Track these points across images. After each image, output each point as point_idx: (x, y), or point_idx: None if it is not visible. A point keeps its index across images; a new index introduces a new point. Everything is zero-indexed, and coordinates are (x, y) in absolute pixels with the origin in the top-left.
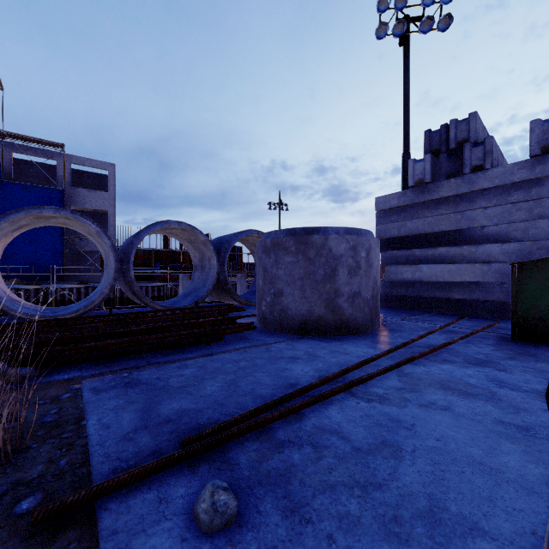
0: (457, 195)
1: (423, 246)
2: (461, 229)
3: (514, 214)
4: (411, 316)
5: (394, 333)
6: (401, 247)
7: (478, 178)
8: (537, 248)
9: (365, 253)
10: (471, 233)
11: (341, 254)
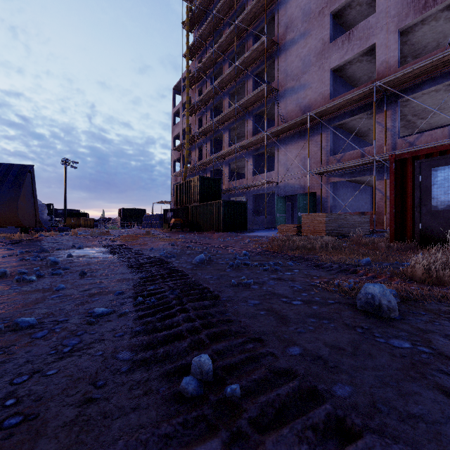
0: None
1: None
2: None
3: None
4: None
5: None
6: None
7: None
8: None
9: None
10: None
11: None
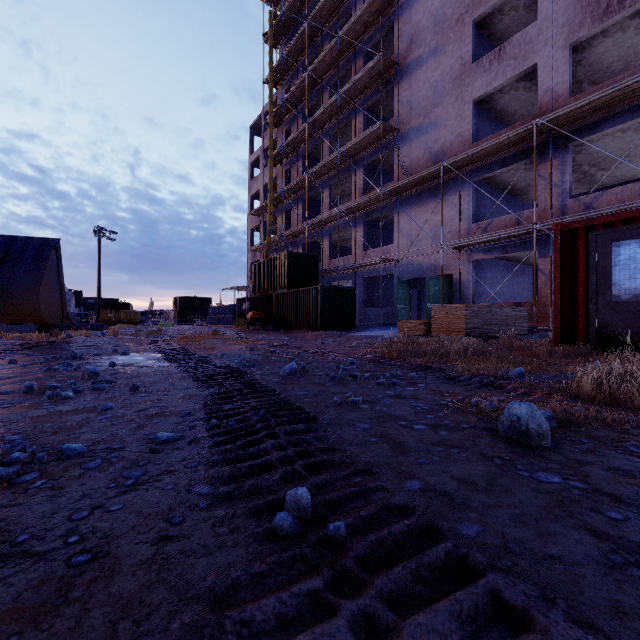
0: None
1: None
2: None
3: None
4: None
5: None
6: None
7: None
8: None
9: None
10: None
11: None
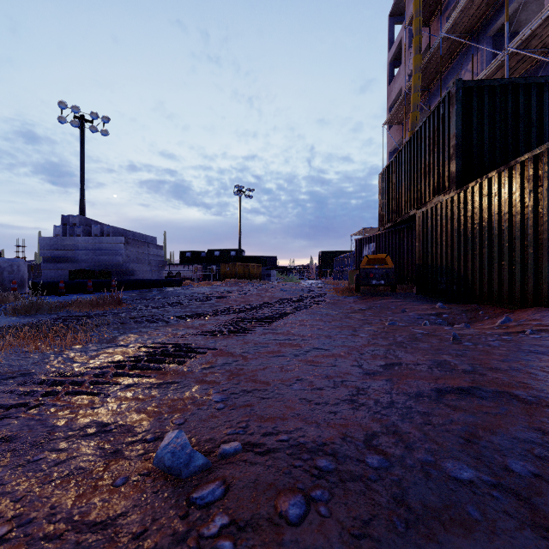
0: (73, 243)
1: (62, 262)
2: (75, 257)
3: (90, 254)
4: None
5: None
6: (53, 261)
7: (79, 239)
8: (95, 265)
9: (17, 267)
10: (78, 259)
11: (6, 267)
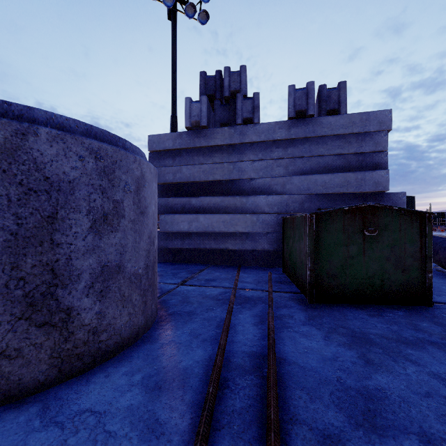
0: (230, 145)
1: (198, 195)
2: (233, 180)
3: (275, 169)
4: (191, 275)
5: (182, 325)
6: (176, 195)
7: (248, 131)
8: (292, 201)
9: (134, 186)
10: (241, 184)
11: (74, 180)
